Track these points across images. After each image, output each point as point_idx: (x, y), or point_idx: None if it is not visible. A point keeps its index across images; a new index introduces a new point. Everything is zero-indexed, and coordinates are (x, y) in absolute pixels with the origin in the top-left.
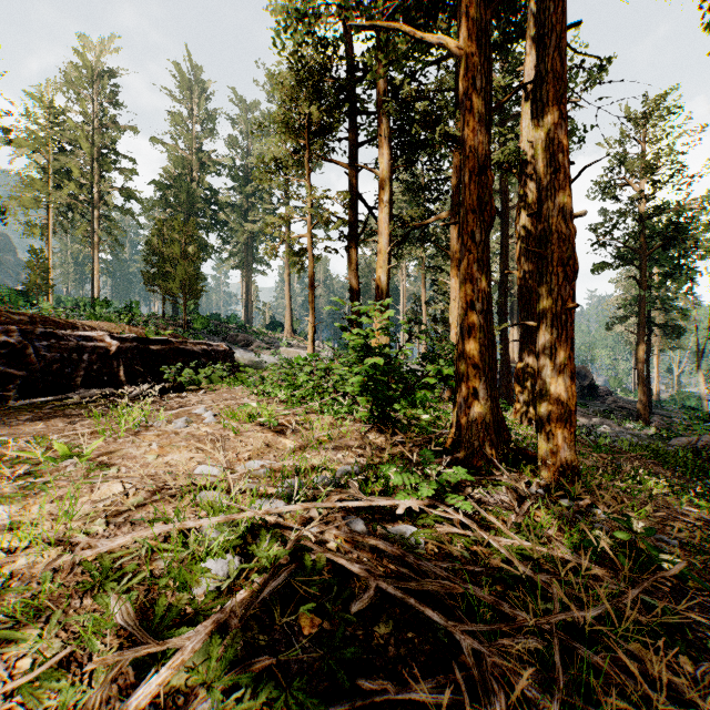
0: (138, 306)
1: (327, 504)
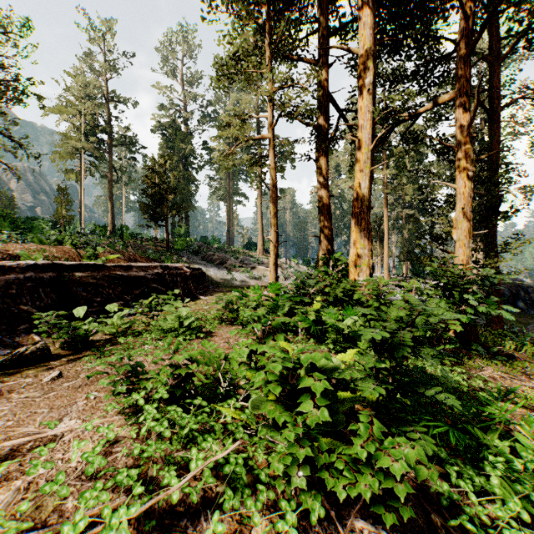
0: (127, 230)
1: None
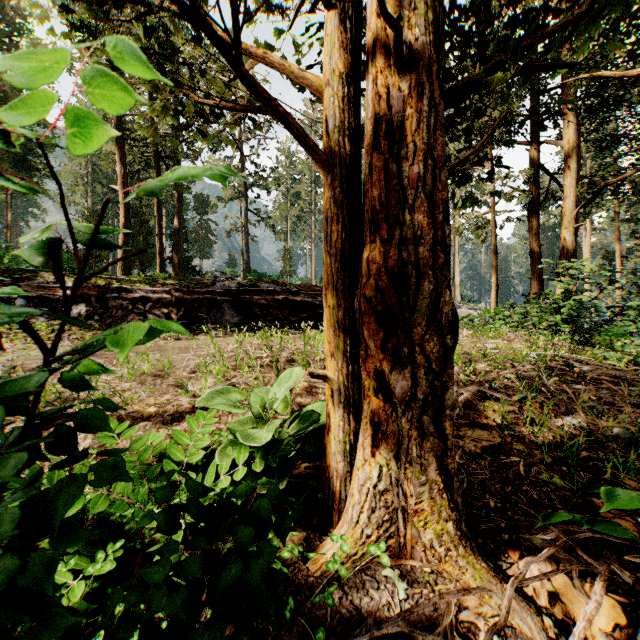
0: None
1: (565, 354)
